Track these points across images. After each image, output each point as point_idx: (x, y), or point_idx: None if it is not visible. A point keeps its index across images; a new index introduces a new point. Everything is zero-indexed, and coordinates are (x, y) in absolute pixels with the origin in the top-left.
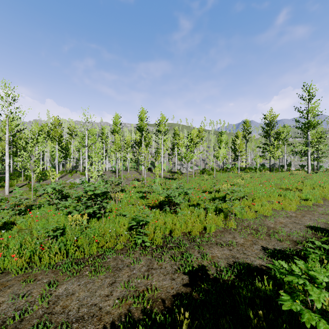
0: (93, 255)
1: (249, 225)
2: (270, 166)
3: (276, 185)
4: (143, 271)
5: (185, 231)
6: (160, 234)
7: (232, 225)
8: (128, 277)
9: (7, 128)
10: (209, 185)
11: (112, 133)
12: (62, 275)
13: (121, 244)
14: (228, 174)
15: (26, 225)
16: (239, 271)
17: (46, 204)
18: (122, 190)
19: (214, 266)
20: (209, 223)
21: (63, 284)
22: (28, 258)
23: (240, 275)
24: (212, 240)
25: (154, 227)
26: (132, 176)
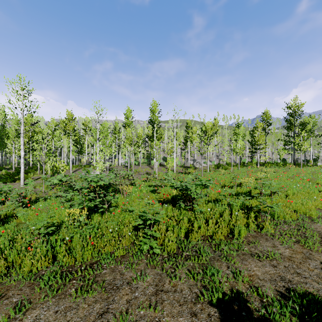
0: (84, 264)
1: (290, 229)
2: (294, 161)
3: (310, 180)
4: (149, 295)
5: (206, 234)
6: (173, 237)
7: (268, 229)
8: (127, 304)
9: (22, 121)
10: (228, 179)
11: (124, 127)
12: (40, 291)
13: (122, 250)
14: (246, 168)
15: (26, 218)
16: (301, 307)
17: (52, 197)
18: (132, 184)
19: (256, 294)
20: (236, 224)
21: (36, 308)
22: (12, 261)
23: (306, 318)
24: (243, 248)
25: (165, 228)
26: (144, 170)
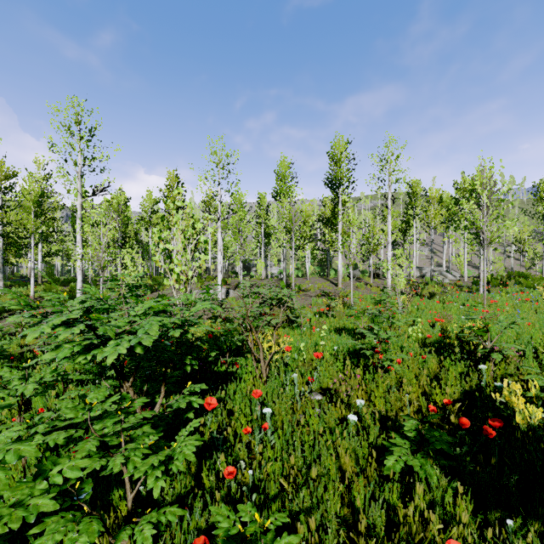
0: None
1: None
2: None
3: None
4: None
5: None
6: None
7: None
8: None
9: (79, 188)
10: None
11: (275, 198)
12: None
13: None
14: None
15: None
16: None
17: None
18: (290, 322)
19: None
20: None
21: None
22: None
23: None
24: None
25: None
26: (316, 287)
